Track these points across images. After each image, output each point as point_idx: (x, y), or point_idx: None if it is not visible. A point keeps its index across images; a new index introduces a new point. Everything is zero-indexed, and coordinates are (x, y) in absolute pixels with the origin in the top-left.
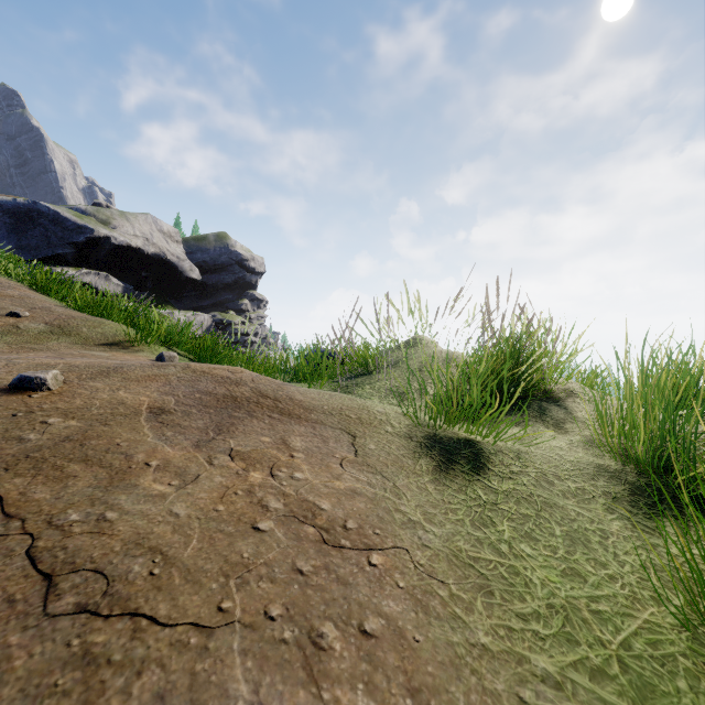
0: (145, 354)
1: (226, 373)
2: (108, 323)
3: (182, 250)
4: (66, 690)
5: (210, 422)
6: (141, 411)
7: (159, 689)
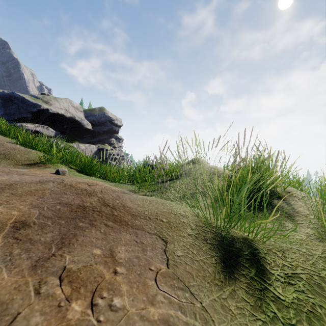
0: (50, 169)
1: (85, 186)
2: (33, 152)
3: (83, 115)
4: None
5: (58, 234)
6: (6, 226)
7: None
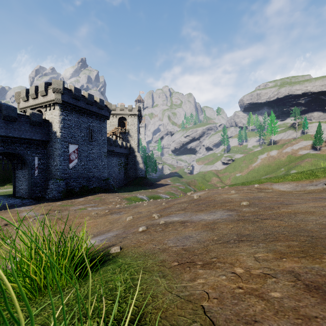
0: None
1: None
2: None
3: None
4: (217, 239)
5: None
6: None
7: (206, 242)
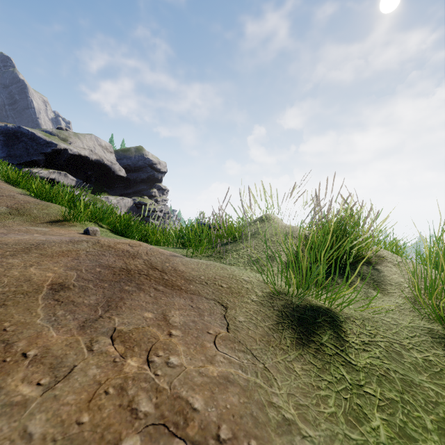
0: (77, 228)
1: (126, 247)
2: (53, 206)
3: (114, 157)
4: None
5: (102, 297)
6: (43, 288)
7: None
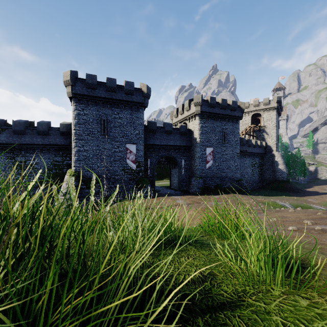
0: None
1: None
2: None
3: None
4: None
5: None
6: None
7: None
